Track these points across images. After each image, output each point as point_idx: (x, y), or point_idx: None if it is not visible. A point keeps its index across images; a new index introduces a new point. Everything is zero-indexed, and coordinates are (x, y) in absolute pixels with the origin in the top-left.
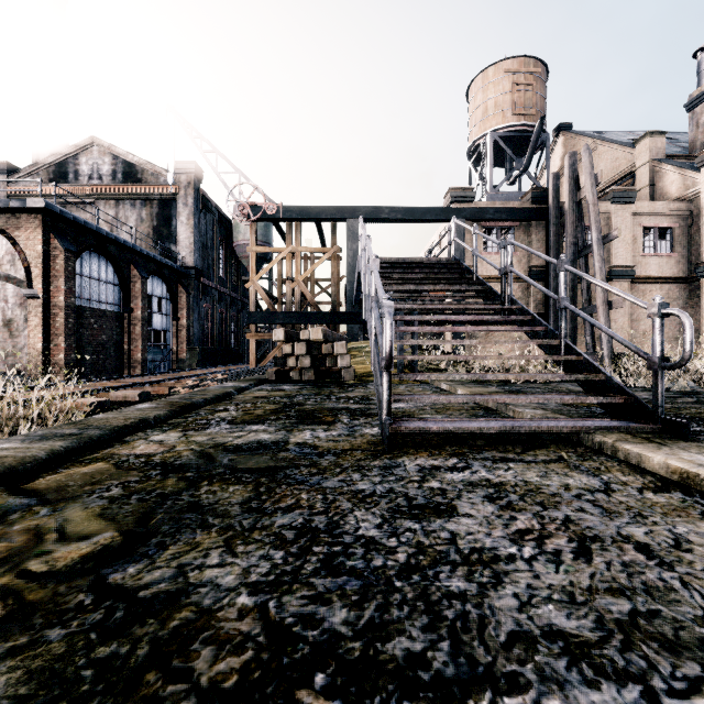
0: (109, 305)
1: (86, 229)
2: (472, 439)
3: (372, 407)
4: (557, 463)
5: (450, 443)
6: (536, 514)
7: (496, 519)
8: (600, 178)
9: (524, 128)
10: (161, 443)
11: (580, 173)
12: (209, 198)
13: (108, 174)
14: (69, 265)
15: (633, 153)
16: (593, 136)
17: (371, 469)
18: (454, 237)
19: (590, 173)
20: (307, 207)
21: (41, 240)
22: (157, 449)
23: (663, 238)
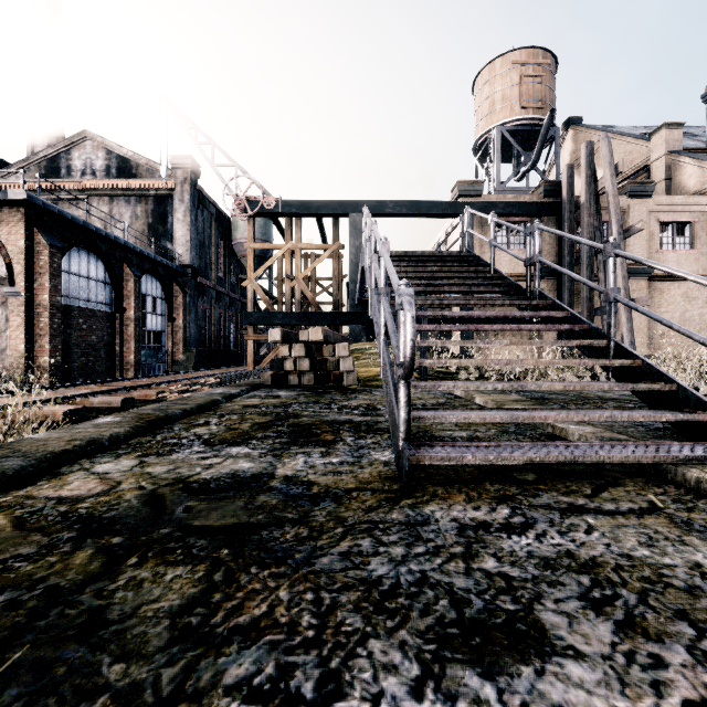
0: (99, 304)
1: (73, 224)
2: (516, 470)
3: (380, 420)
4: (654, 516)
5: (489, 478)
6: (693, 648)
7: (630, 666)
8: (620, 168)
9: (532, 121)
10: (103, 478)
11: None
12: (207, 195)
13: (101, 169)
14: (55, 262)
15: (647, 146)
16: (605, 130)
17: (388, 528)
18: (467, 227)
19: (609, 162)
20: (307, 201)
21: (23, 235)
22: (94, 488)
23: (681, 234)
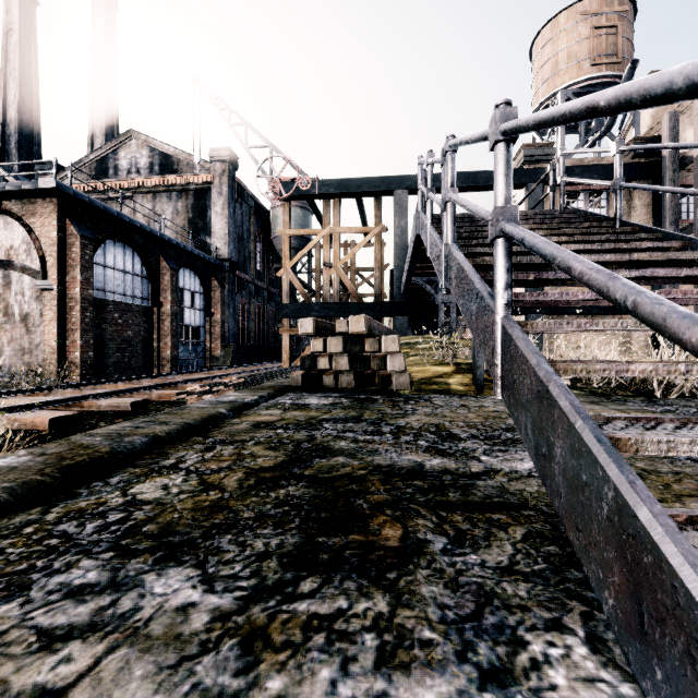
0: (136, 298)
1: (107, 215)
2: None
3: (475, 469)
4: None
5: None
6: None
7: None
8: None
9: (605, 80)
10: None
11: (680, 128)
12: (245, 187)
13: (145, 167)
14: (86, 254)
15: None
16: None
17: None
18: (563, 176)
19: None
20: (346, 179)
21: (55, 226)
22: None
23: None
